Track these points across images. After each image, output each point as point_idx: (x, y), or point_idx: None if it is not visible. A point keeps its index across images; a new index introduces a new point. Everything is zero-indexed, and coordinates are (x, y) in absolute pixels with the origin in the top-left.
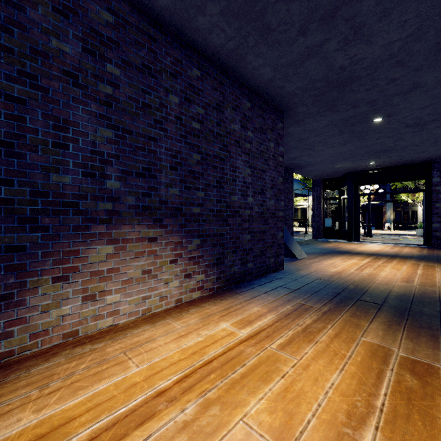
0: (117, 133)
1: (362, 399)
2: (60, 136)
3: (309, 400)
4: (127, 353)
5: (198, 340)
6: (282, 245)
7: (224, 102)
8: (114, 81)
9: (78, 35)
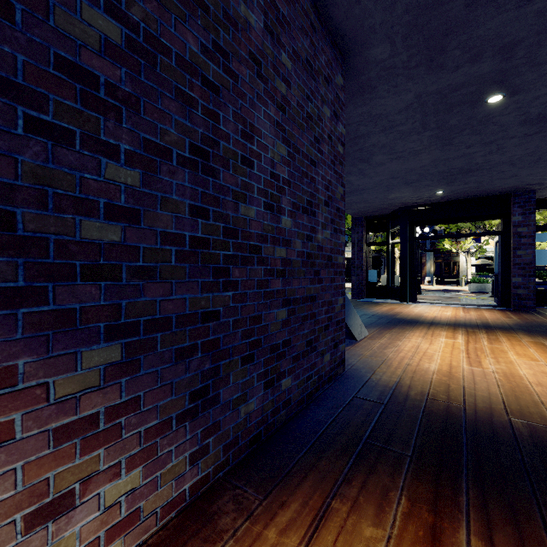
0: None
1: None
2: None
3: None
4: None
5: None
6: (342, 323)
7: None
8: None
9: None
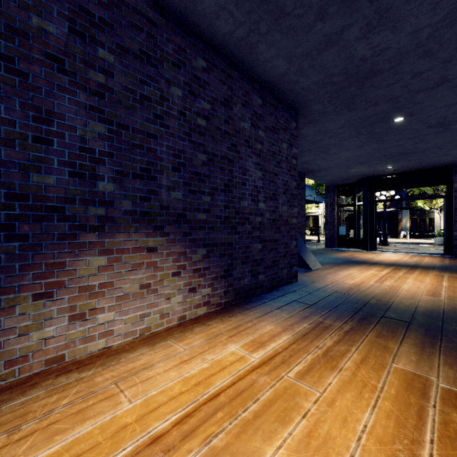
0: (111, 128)
1: (403, 448)
2: (43, 130)
3: (339, 450)
4: (119, 383)
5: (202, 367)
6: (295, 255)
7: (233, 97)
8: (107, 69)
9: (64, 13)
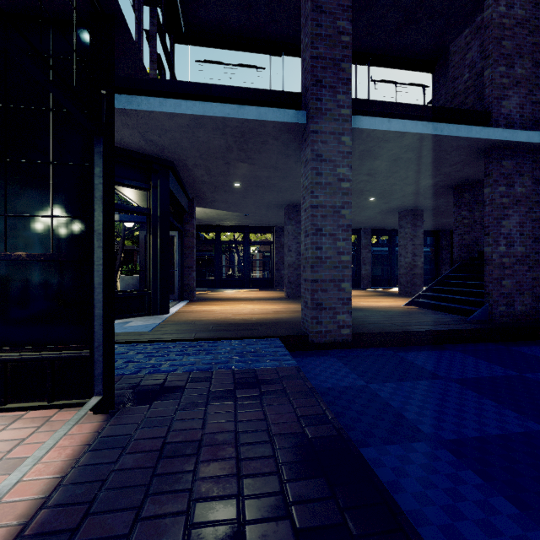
0: None
1: None
2: None
3: None
4: None
5: None
6: None
7: None
8: None
9: None
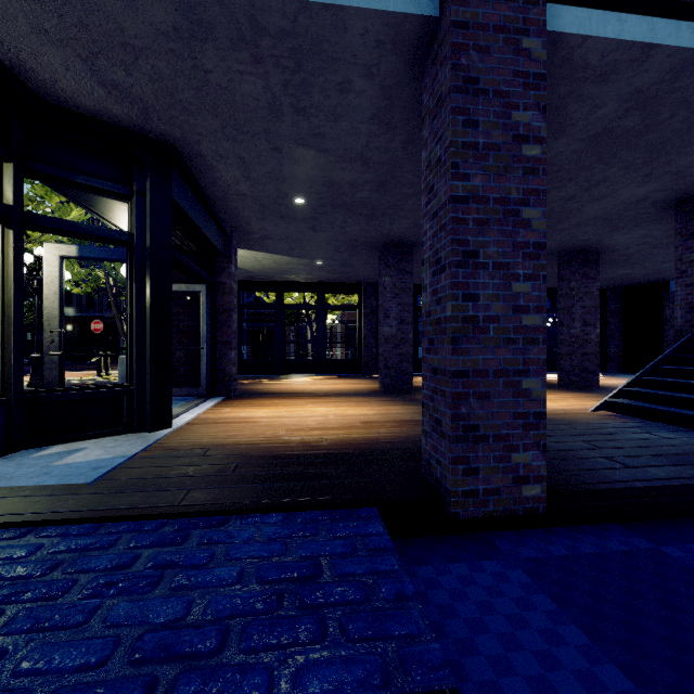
0: None
1: None
2: None
3: None
4: None
5: None
6: None
7: None
8: None
9: None
